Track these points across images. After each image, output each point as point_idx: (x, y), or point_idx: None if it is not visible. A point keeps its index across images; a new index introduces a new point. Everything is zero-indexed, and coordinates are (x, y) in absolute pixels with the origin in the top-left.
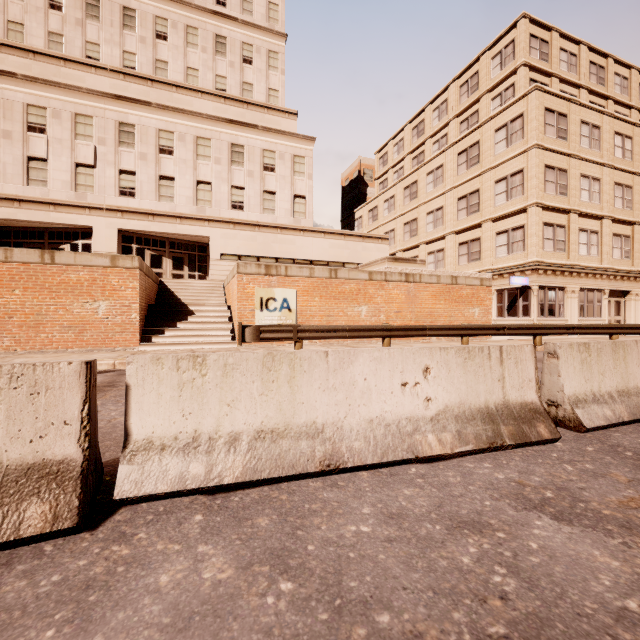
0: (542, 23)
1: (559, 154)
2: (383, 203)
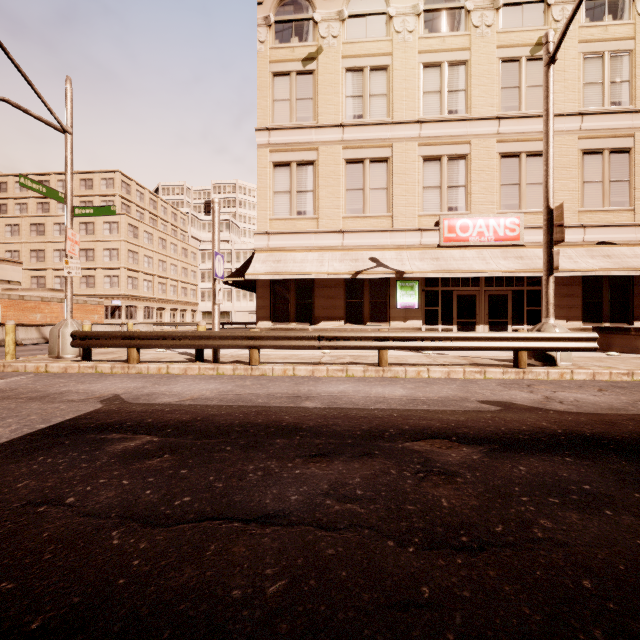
0: (128, 177)
1: (135, 245)
2: (5, 226)
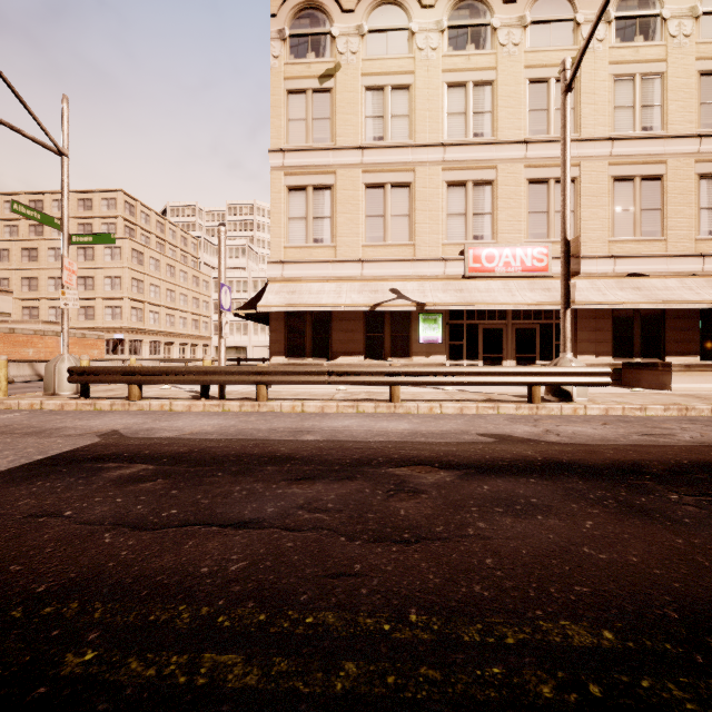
0: (132, 197)
1: (140, 273)
2: None
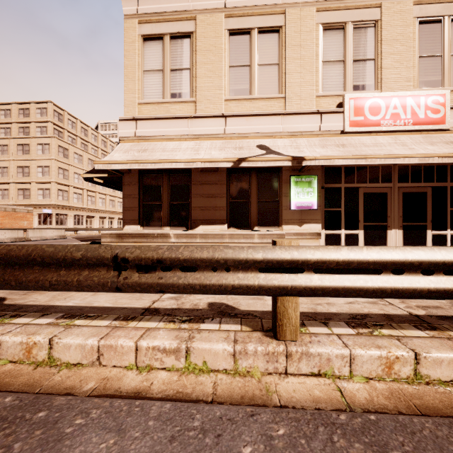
0: (60, 107)
1: (65, 164)
2: None
